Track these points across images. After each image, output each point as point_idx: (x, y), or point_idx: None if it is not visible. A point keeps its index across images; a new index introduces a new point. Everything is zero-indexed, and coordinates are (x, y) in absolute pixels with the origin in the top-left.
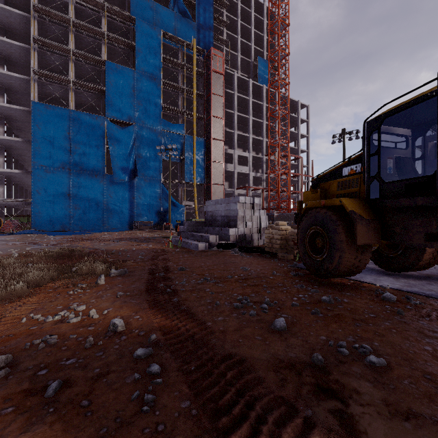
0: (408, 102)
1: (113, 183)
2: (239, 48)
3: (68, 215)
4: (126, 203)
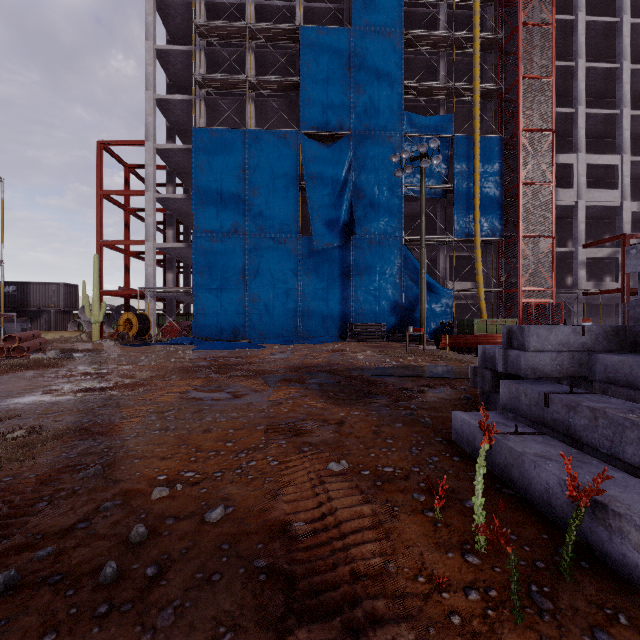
0: None
1: (312, 252)
2: None
3: (241, 312)
4: (336, 289)
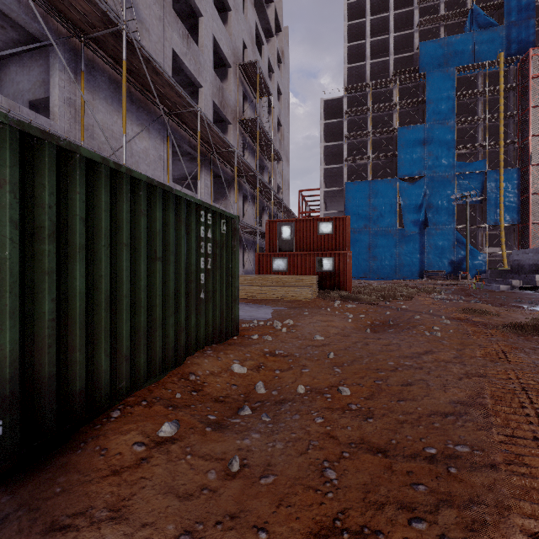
0: None
1: (404, 236)
2: None
3: (368, 265)
4: (417, 253)
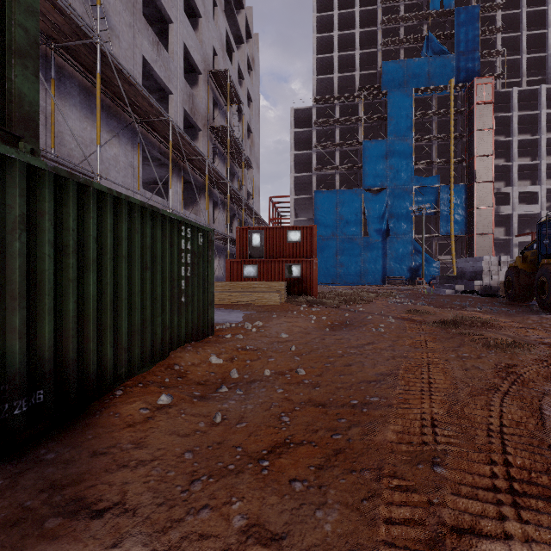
0: (543, 221)
1: (368, 244)
2: (524, 47)
3: (335, 271)
4: (380, 260)
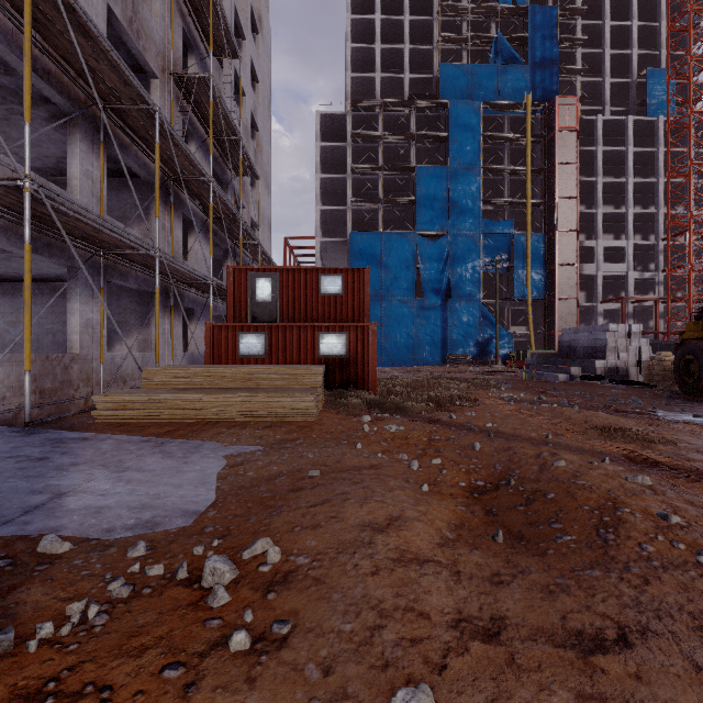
0: None
1: (423, 309)
2: (607, 69)
3: (380, 346)
4: (438, 332)
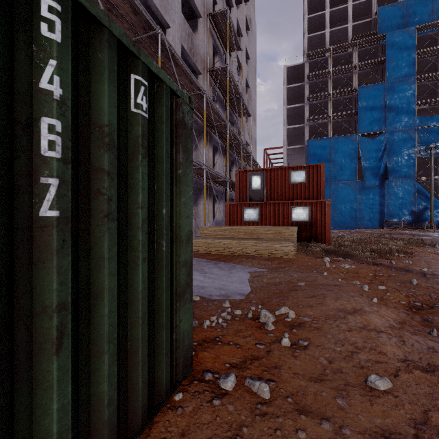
0: None
1: (364, 188)
2: None
3: None
4: (376, 204)
